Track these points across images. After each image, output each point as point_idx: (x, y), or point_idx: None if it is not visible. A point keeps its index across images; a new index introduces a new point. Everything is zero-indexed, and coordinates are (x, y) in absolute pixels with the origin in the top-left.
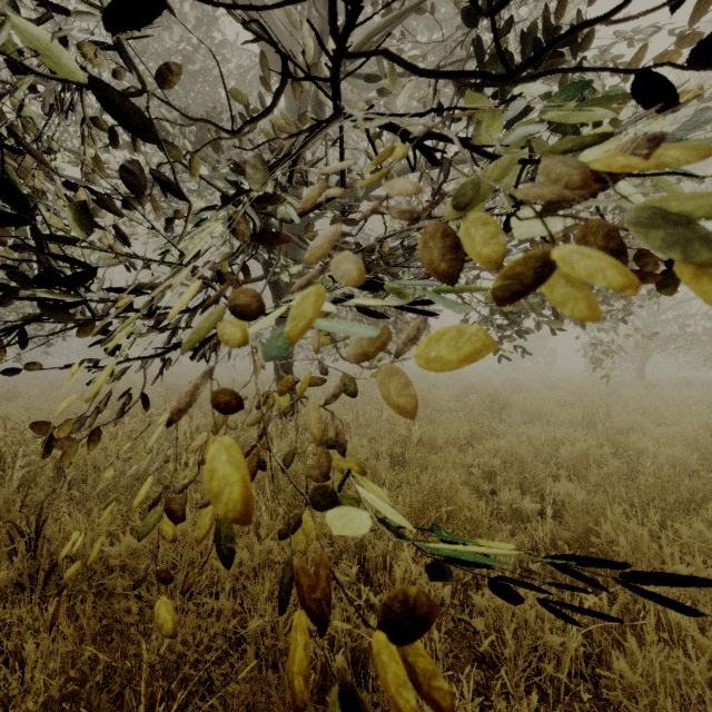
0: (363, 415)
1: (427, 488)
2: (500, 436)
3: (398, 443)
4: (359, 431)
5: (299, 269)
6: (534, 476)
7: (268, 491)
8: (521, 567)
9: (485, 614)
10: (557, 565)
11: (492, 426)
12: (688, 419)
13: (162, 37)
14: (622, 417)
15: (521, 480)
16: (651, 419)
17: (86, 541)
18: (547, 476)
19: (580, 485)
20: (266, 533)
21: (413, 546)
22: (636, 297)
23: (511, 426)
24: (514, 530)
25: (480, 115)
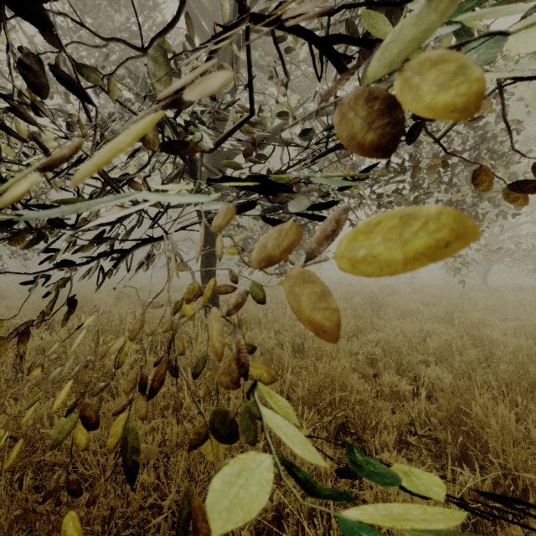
0: (271, 313)
1: (323, 374)
2: (379, 329)
3: (299, 335)
4: (268, 325)
5: (219, 195)
6: (407, 362)
7: (190, 376)
8: (400, 440)
9: (374, 487)
10: (483, 492)
11: (372, 321)
12: (525, 316)
13: (113, 15)
14: (474, 314)
15: (397, 365)
16: (496, 316)
17: (28, 422)
18: (418, 362)
19: (446, 370)
20: (187, 413)
21: (311, 423)
22: (487, 219)
23: (387, 321)
24: (393, 407)
25: (376, 27)
